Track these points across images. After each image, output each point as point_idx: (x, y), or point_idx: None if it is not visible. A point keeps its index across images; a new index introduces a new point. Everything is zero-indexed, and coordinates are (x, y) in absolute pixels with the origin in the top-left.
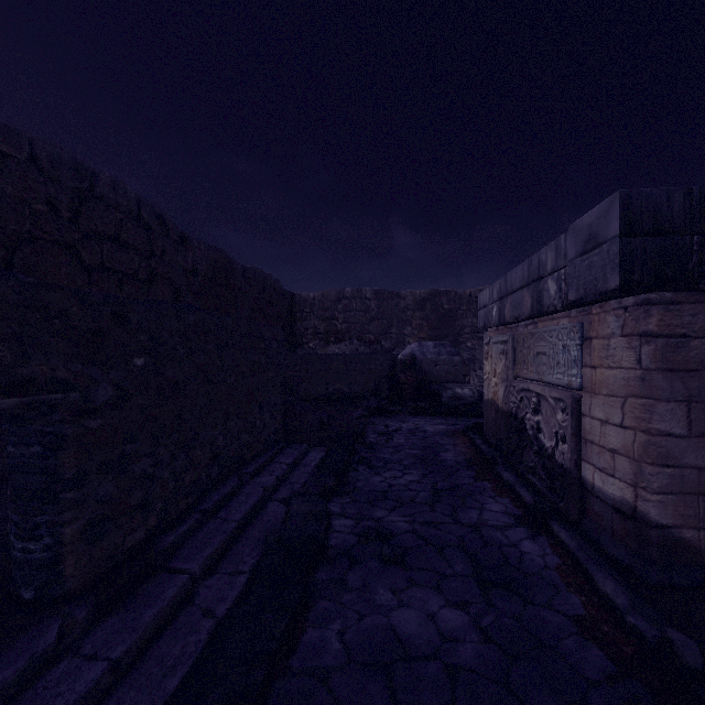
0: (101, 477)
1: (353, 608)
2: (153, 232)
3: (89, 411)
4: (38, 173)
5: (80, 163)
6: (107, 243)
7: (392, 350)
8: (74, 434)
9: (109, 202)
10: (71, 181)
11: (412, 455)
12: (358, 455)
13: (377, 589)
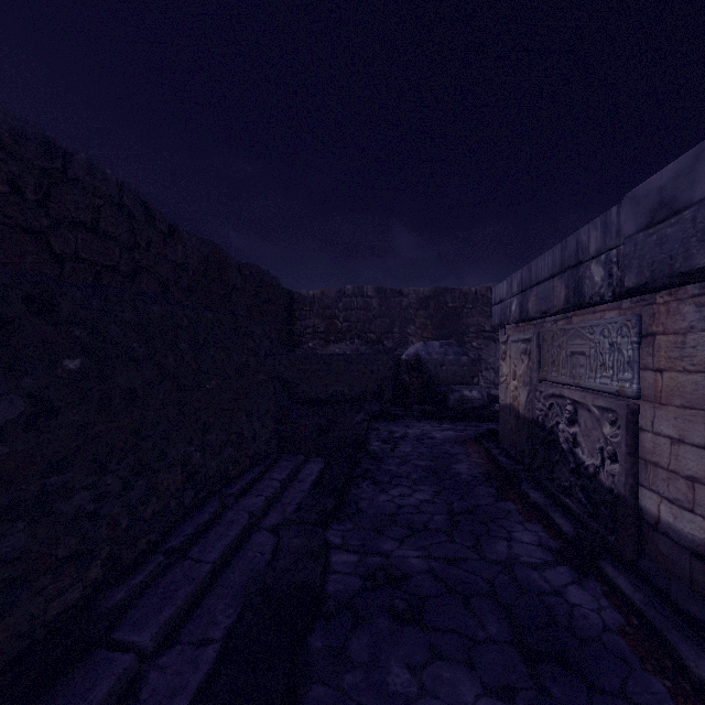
0: (5, 527)
1: (357, 699)
2: (137, 222)
3: None
4: None
5: (50, 140)
6: (82, 231)
7: (395, 350)
8: None
9: (85, 185)
10: (38, 159)
11: (421, 467)
12: (361, 468)
13: (389, 665)
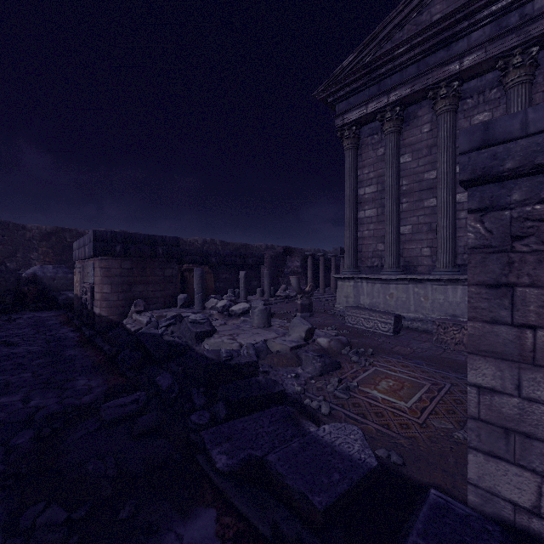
0: None
1: None
2: None
3: None
4: None
5: None
6: None
7: (18, 270)
8: None
9: None
10: None
11: (28, 325)
12: None
13: (4, 349)
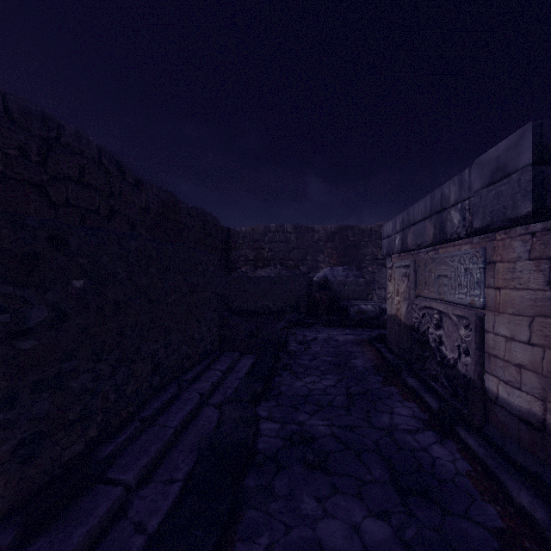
0: (36, 396)
1: (280, 519)
2: (112, 176)
3: (21, 332)
4: (9, 122)
5: (48, 116)
6: (71, 184)
7: (308, 274)
8: (3, 356)
9: (74, 149)
10: (39, 130)
11: (327, 362)
12: (282, 362)
13: (302, 497)
